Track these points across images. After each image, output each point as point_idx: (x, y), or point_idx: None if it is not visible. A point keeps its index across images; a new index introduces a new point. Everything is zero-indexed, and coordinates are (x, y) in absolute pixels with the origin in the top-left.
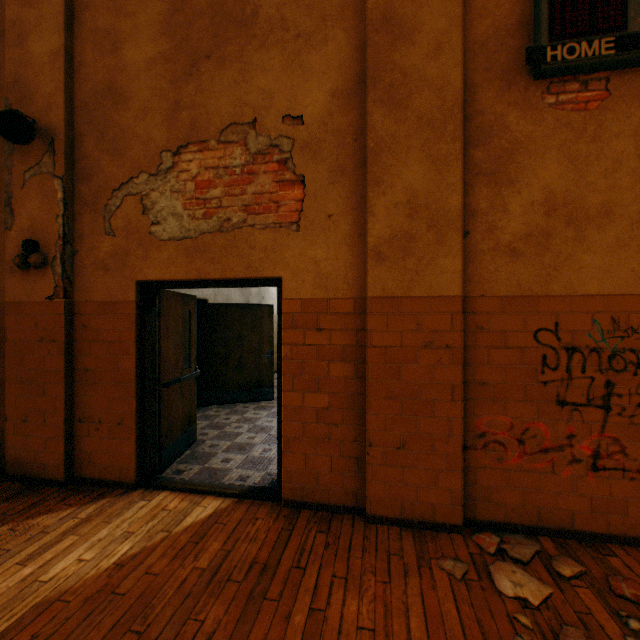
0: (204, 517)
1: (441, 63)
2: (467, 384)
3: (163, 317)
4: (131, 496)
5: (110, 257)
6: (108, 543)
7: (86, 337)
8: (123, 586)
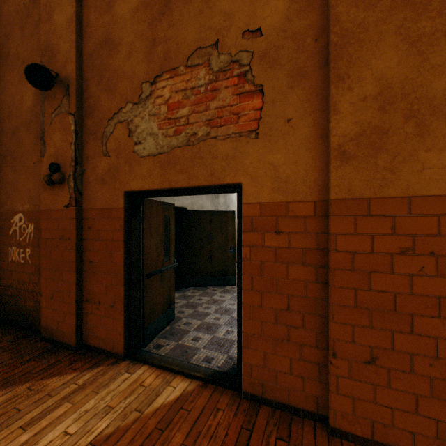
0: (172, 399)
1: None
2: None
3: (146, 221)
4: (119, 367)
5: (106, 173)
6: (91, 417)
7: (90, 236)
8: None
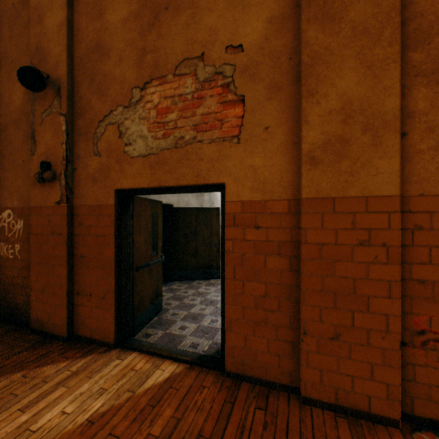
0: (161, 380)
1: None
2: (404, 281)
3: (135, 217)
4: (110, 354)
5: (97, 172)
6: (86, 398)
7: (81, 232)
8: None
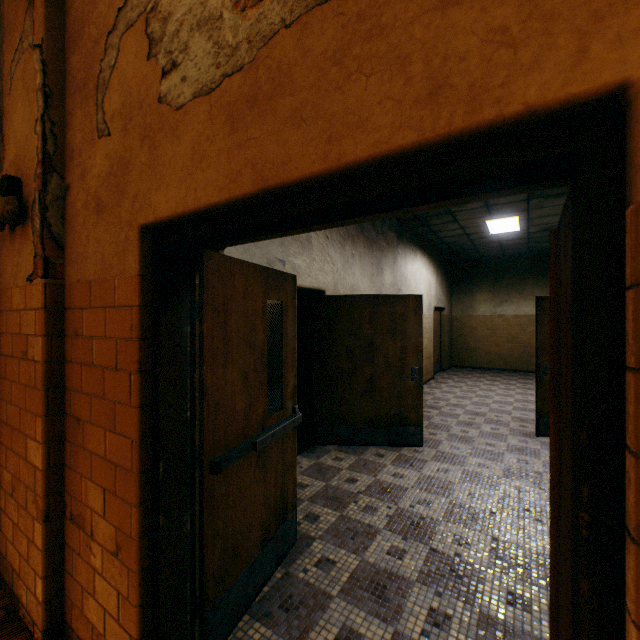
0: None
1: None
2: None
3: (210, 313)
4: None
5: (103, 183)
6: None
7: (77, 354)
8: None
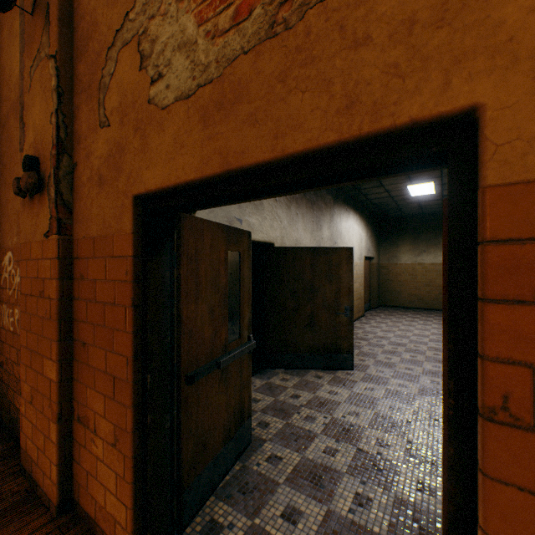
0: None
1: None
2: None
3: (185, 262)
4: None
5: (104, 163)
6: None
7: (83, 293)
8: None
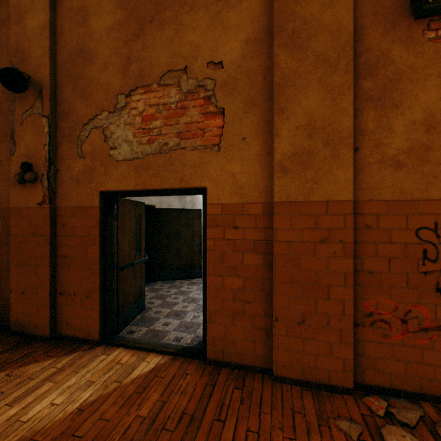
0: (147, 371)
1: (335, 10)
2: (357, 272)
3: (120, 218)
4: (95, 351)
5: (81, 174)
6: (74, 390)
7: (65, 233)
8: (81, 429)
